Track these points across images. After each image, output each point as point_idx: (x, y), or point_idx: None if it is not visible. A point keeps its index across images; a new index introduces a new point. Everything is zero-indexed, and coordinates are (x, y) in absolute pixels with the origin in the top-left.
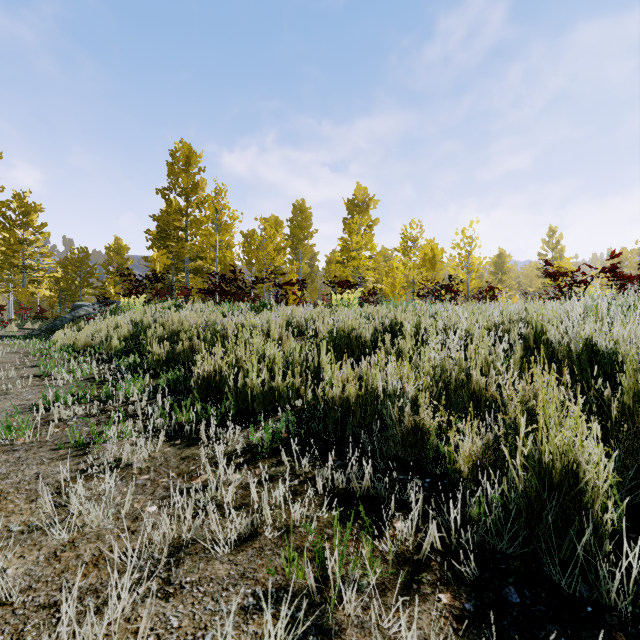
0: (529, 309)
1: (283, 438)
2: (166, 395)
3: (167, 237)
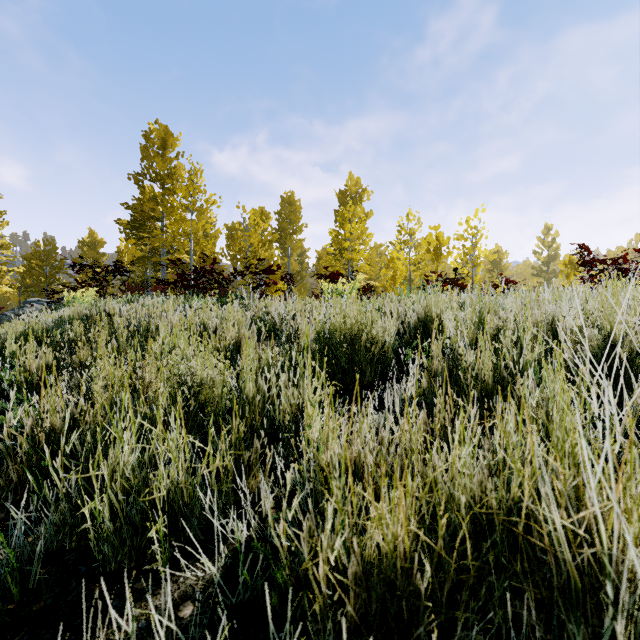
0: None
1: None
2: None
3: (140, 227)
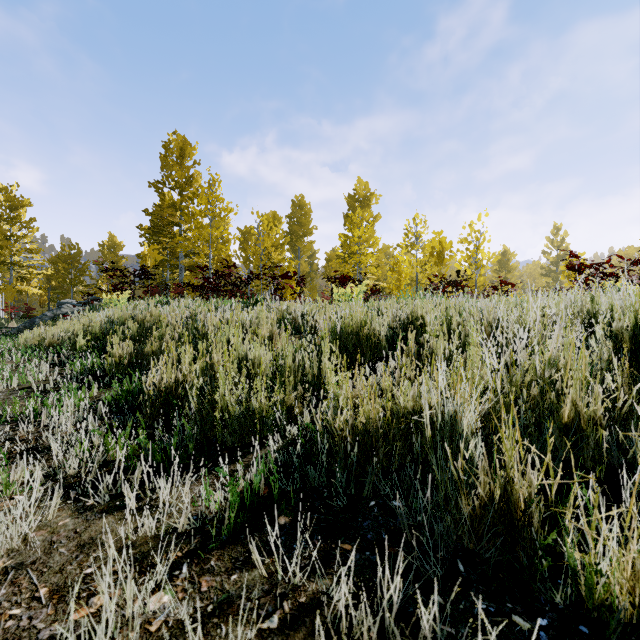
0: (597, 298)
1: (260, 501)
2: (104, 416)
3: (160, 232)
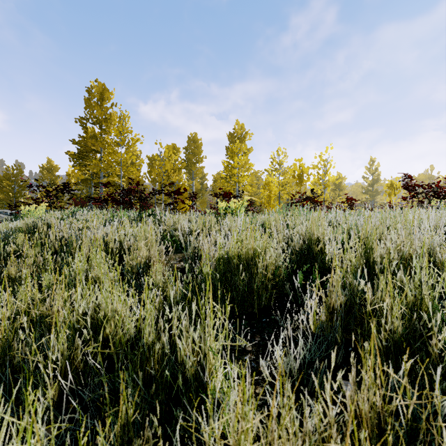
0: None
1: None
2: None
3: (84, 157)
